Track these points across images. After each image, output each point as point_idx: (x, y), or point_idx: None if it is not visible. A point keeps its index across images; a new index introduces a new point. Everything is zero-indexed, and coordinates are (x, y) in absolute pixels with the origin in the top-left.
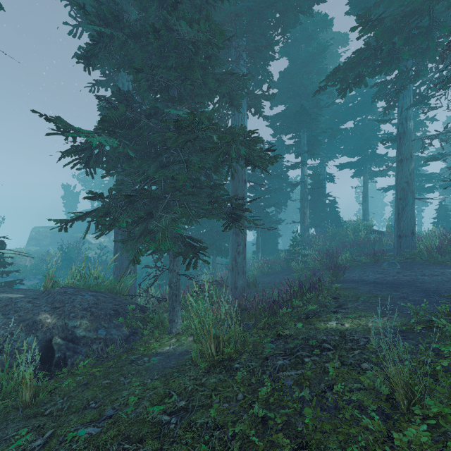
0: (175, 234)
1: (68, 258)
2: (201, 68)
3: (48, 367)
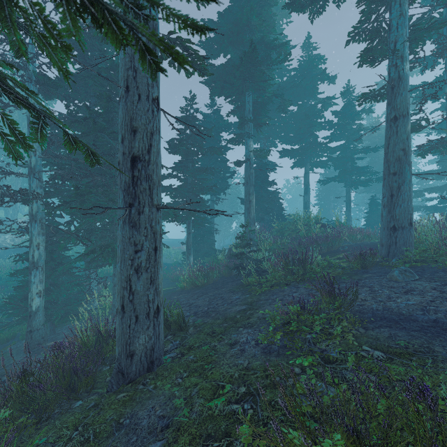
0: None
1: None
2: None
3: None
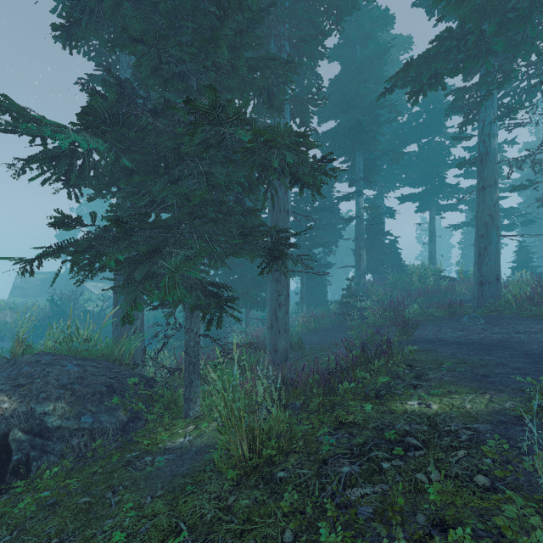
0: (193, 279)
1: (61, 312)
2: (229, 47)
3: (1, 476)
